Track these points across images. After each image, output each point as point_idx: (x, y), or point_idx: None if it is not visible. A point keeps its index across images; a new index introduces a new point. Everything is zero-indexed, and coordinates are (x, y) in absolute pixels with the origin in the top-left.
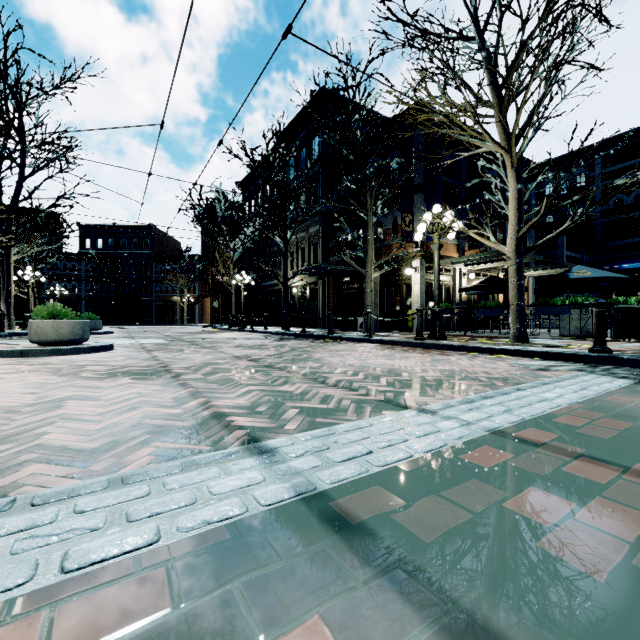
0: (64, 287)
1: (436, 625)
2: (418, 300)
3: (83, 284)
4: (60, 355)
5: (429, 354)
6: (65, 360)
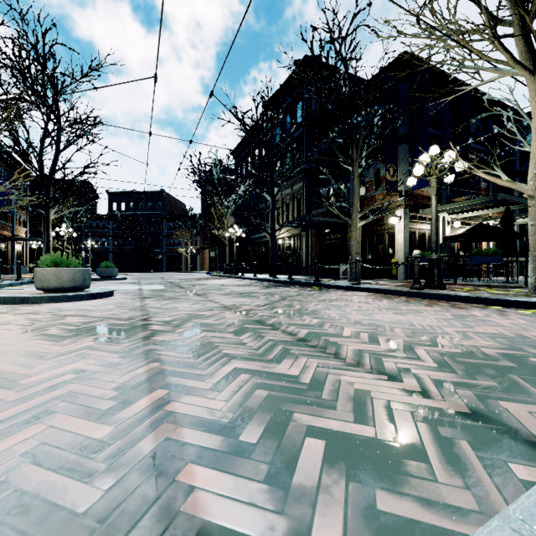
0: (97, 242)
1: None
2: (402, 248)
3: (111, 239)
4: (58, 302)
5: (439, 307)
6: (56, 308)
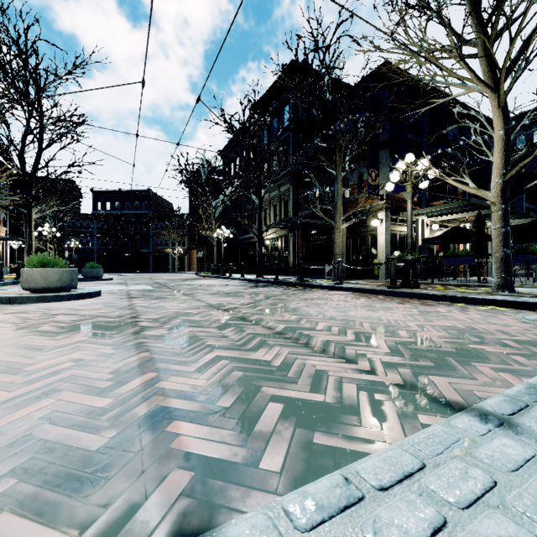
0: (80, 242)
1: None
2: (384, 250)
3: (95, 239)
4: (46, 302)
5: (410, 304)
6: (45, 308)
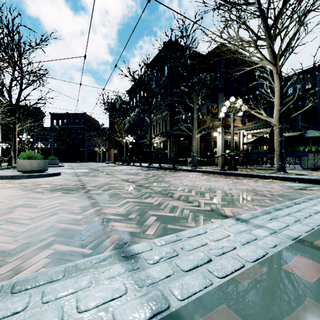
0: (43, 144)
1: None
2: (220, 149)
3: (52, 142)
4: (31, 178)
5: (230, 179)
6: (32, 181)
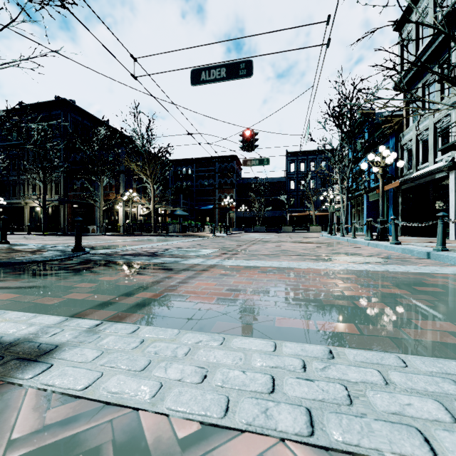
0: None
1: (134, 241)
2: (122, 219)
3: None
4: None
5: (129, 237)
6: None
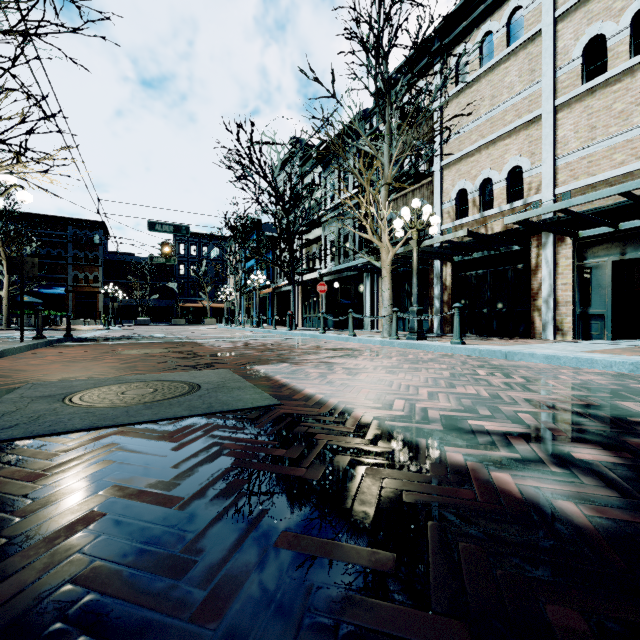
0: None
1: None
2: None
3: None
4: None
5: None
6: None
